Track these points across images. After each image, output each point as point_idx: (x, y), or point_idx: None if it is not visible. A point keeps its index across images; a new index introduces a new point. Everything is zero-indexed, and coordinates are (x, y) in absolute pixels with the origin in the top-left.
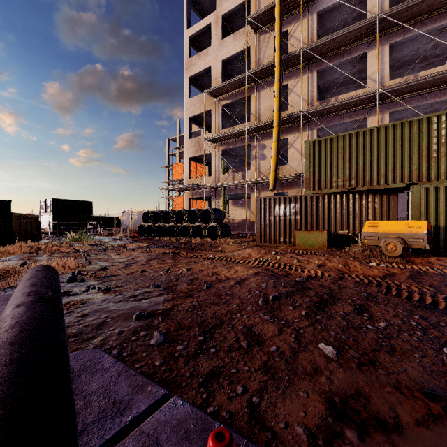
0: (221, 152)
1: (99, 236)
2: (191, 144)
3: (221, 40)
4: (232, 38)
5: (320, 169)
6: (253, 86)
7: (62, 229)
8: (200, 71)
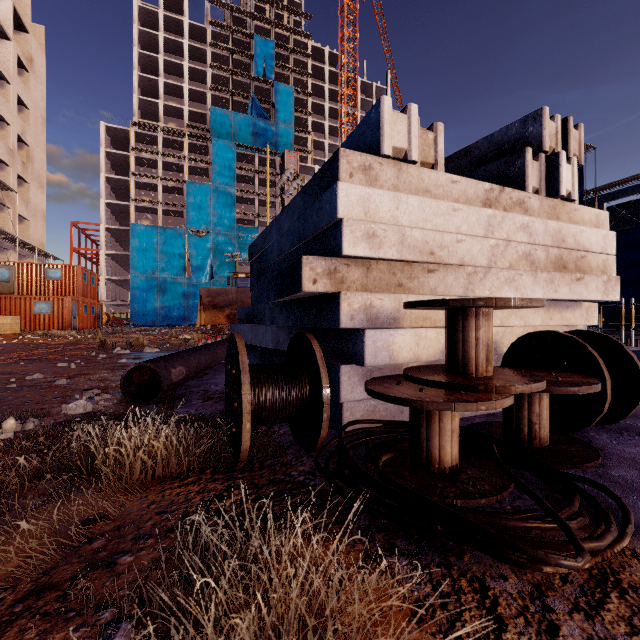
0: None
1: None
2: None
3: None
4: None
5: None
6: None
7: None
8: None
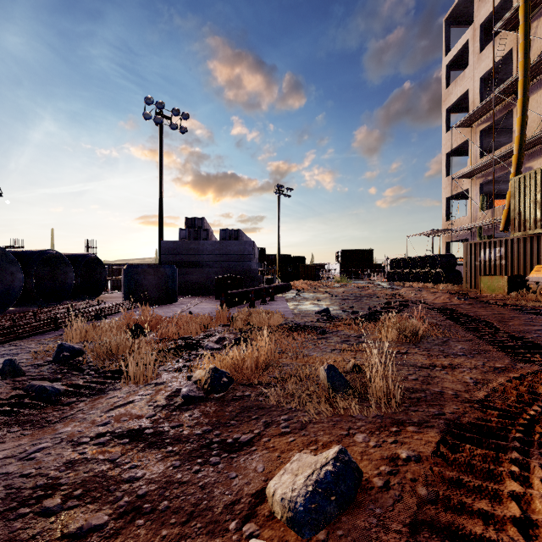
0: (479, 186)
1: (360, 280)
2: (448, 183)
3: (478, 55)
4: (491, 47)
5: (526, 207)
6: (513, 98)
7: (348, 275)
8: (456, 99)
